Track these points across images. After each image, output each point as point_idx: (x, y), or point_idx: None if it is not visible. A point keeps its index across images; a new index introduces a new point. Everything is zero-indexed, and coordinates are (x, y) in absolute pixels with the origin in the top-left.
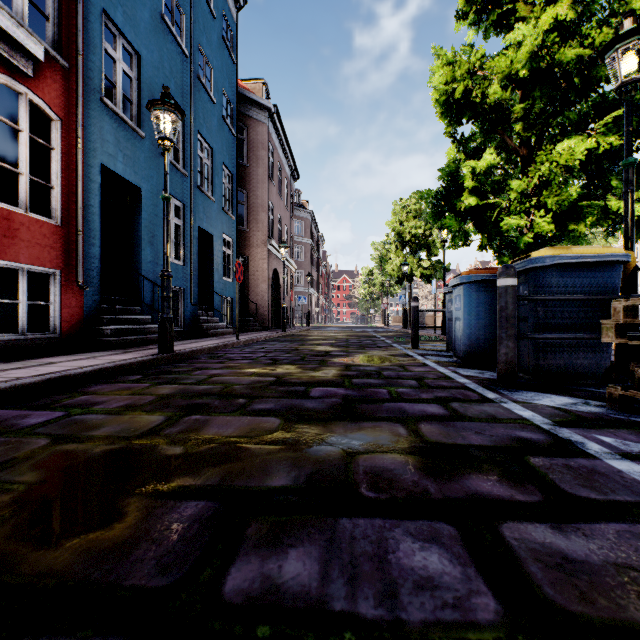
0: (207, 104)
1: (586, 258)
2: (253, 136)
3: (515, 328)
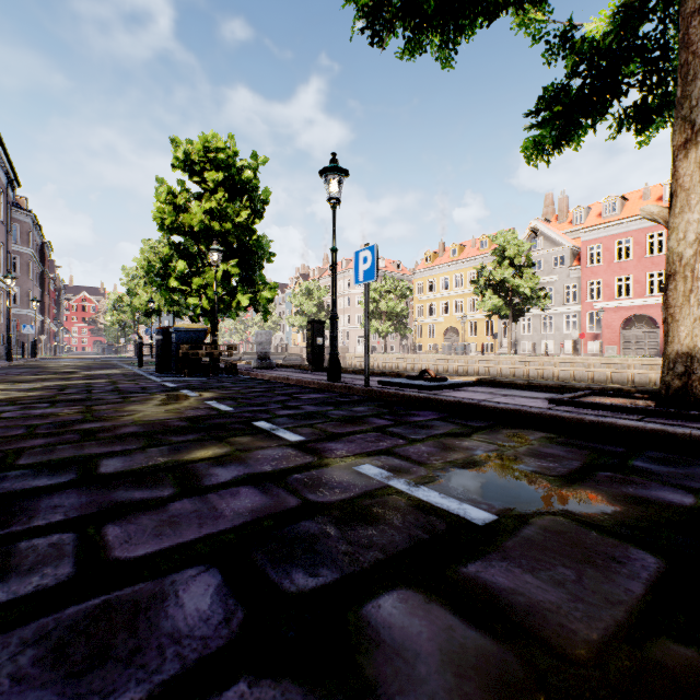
0: None
1: (191, 329)
2: None
3: (162, 353)
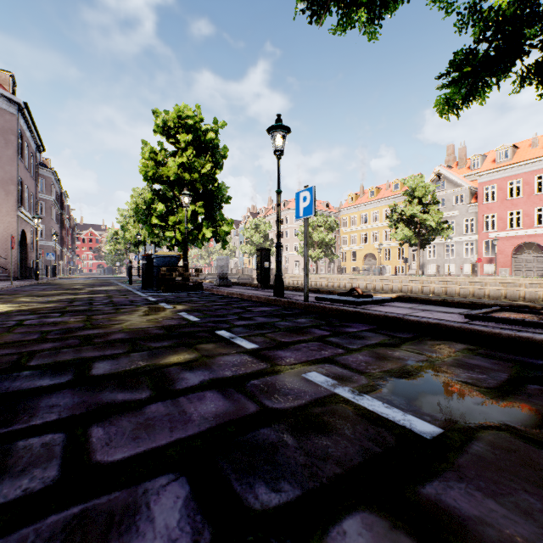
0: None
1: (168, 256)
2: (2, 122)
3: (146, 274)
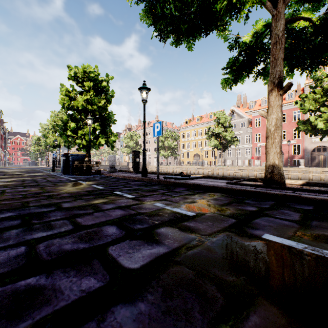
0: None
1: (79, 154)
2: None
3: (65, 165)
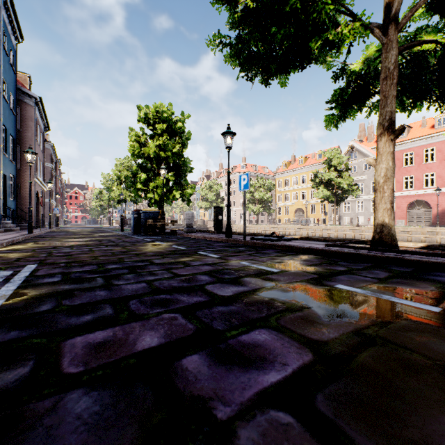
0: (5, 105)
1: (151, 211)
2: (24, 112)
3: (137, 224)
